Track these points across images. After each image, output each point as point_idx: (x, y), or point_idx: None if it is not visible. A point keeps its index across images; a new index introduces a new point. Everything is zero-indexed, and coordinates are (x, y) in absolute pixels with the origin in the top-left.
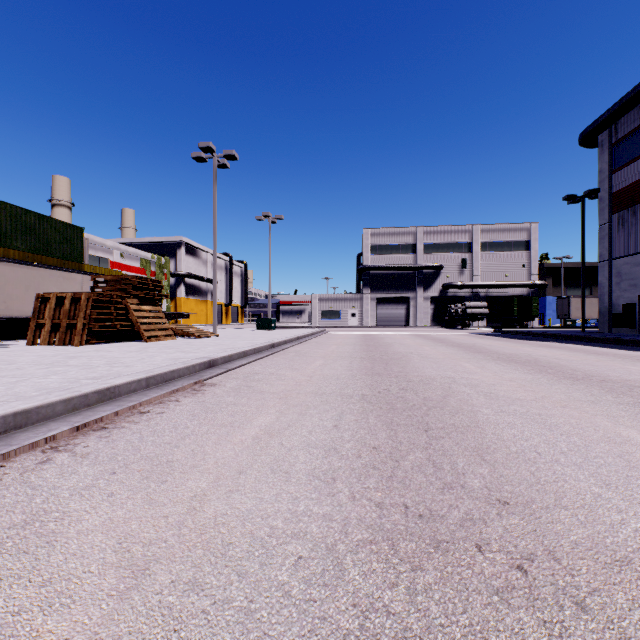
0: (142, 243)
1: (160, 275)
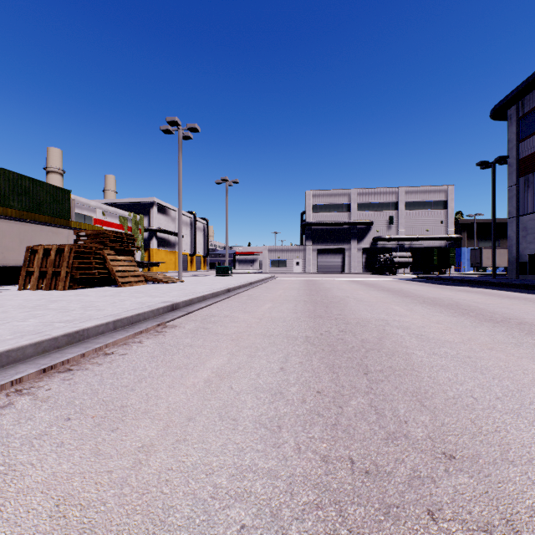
0: (121, 203)
1: (136, 230)
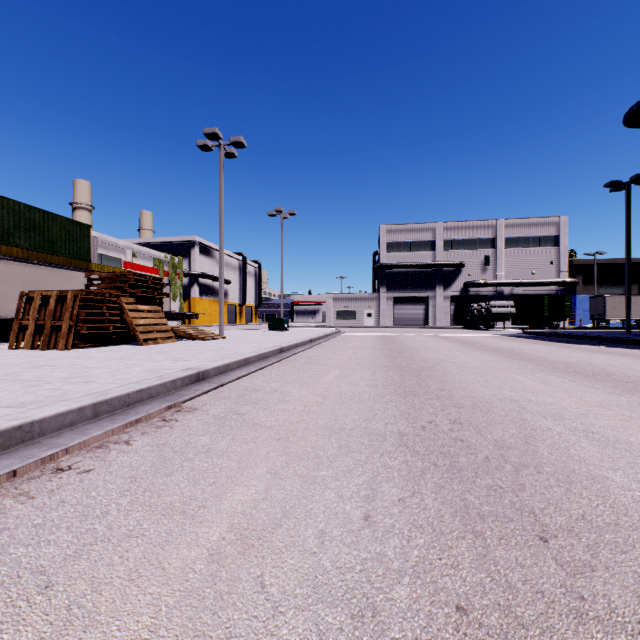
0: (156, 243)
1: (173, 275)
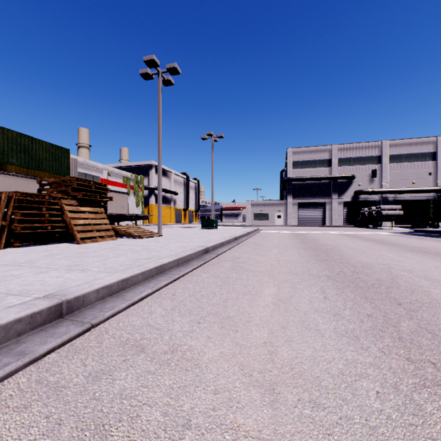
0: (126, 167)
1: (137, 188)
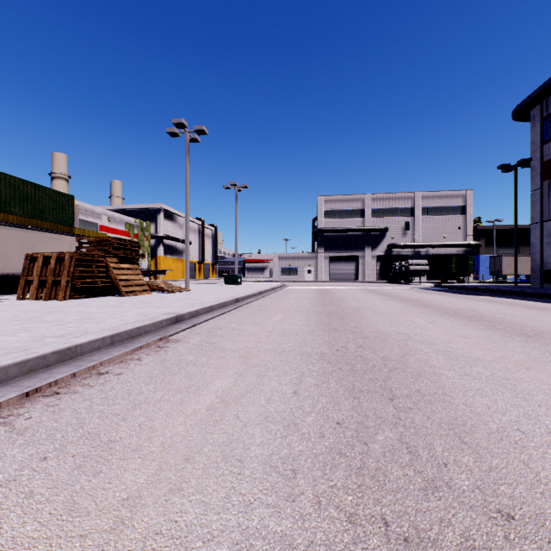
0: (127, 209)
1: (142, 237)
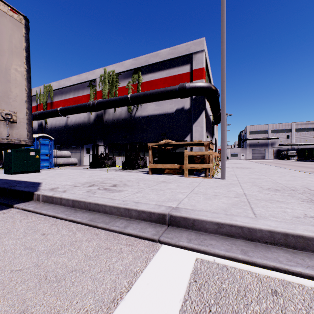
0: None
1: None
